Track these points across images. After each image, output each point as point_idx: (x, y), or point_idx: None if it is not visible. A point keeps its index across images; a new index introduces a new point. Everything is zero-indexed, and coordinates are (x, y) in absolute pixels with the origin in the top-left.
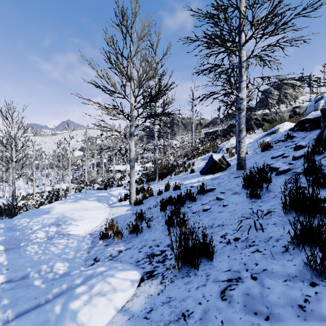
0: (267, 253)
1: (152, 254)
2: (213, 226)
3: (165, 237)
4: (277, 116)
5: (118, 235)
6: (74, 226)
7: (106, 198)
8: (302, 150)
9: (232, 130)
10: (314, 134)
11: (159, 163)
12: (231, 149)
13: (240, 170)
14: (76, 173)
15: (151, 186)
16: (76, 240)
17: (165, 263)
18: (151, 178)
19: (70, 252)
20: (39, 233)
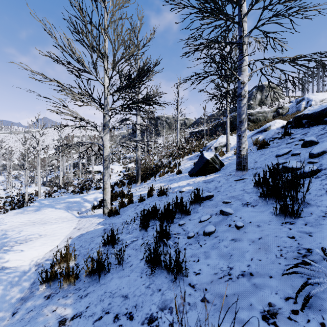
0: None
1: None
2: (232, 274)
3: (144, 290)
4: (262, 116)
5: (69, 277)
6: (14, 253)
7: (78, 204)
8: (321, 145)
9: (217, 129)
10: (316, 129)
11: (142, 164)
12: (220, 148)
13: (241, 171)
14: (51, 175)
15: (132, 190)
16: (2, 285)
17: None
18: (133, 179)
19: None
20: None
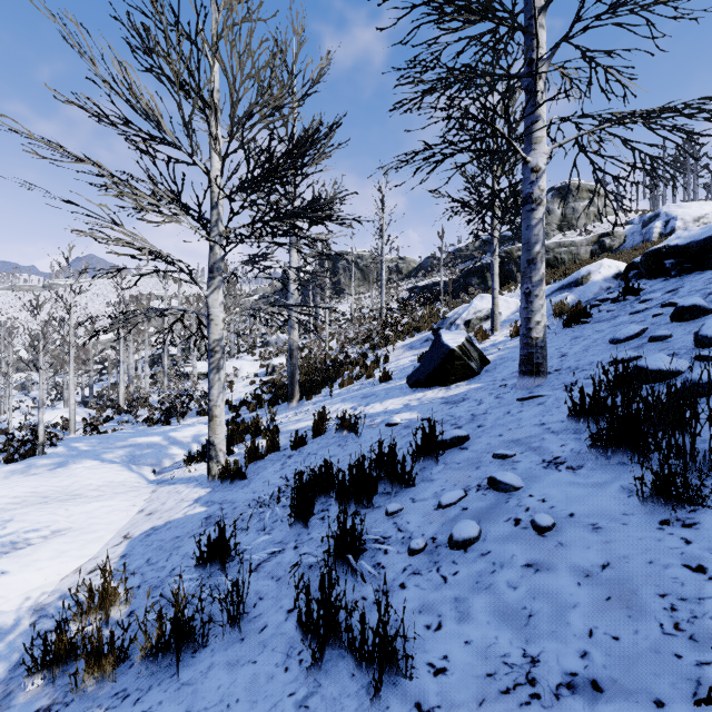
0: None
1: None
2: (541, 682)
3: None
4: (567, 253)
5: (101, 660)
6: None
7: (155, 451)
8: None
9: (469, 282)
10: (700, 281)
11: (303, 357)
12: (477, 323)
13: (532, 377)
14: (102, 382)
15: (279, 417)
16: None
17: None
18: (282, 393)
19: None
20: None
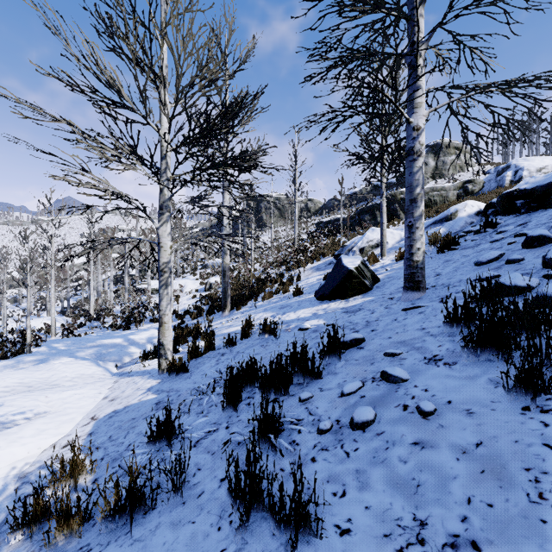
0: None
1: None
2: (429, 542)
3: None
4: (438, 196)
5: (69, 520)
6: None
7: (118, 350)
8: None
9: (362, 218)
10: (544, 217)
11: (234, 277)
12: (369, 250)
13: (414, 291)
14: (77, 296)
15: (214, 323)
16: None
17: None
18: (217, 304)
19: None
20: None
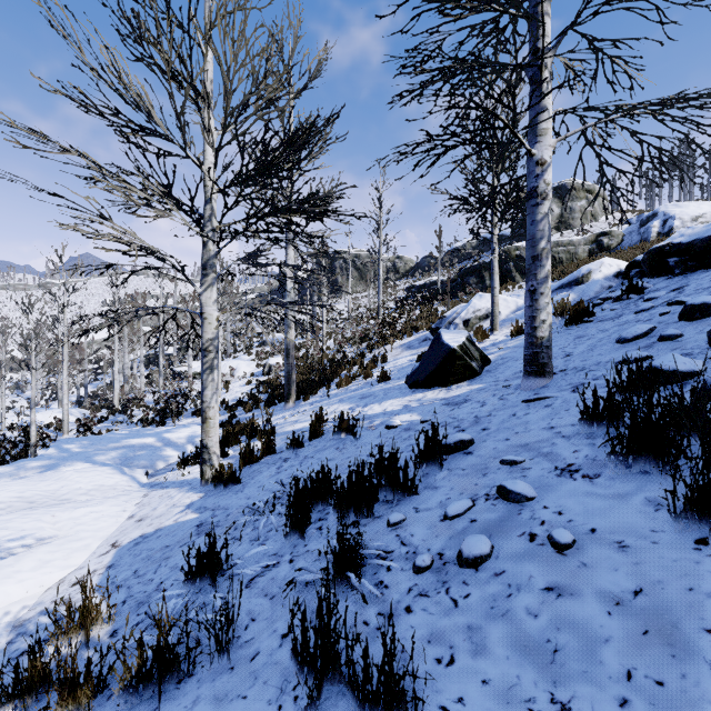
0: None
1: None
2: None
3: None
4: (565, 252)
5: (76, 691)
6: None
7: (149, 453)
8: None
9: (467, 281)
10: (706, 279)
11: (300, 357)
12: (476, 322)
13: (537, 377)
14: (97, 382)
15: (275, 418)
16: None
17: None
18: (278, 393)
19: None
20: None
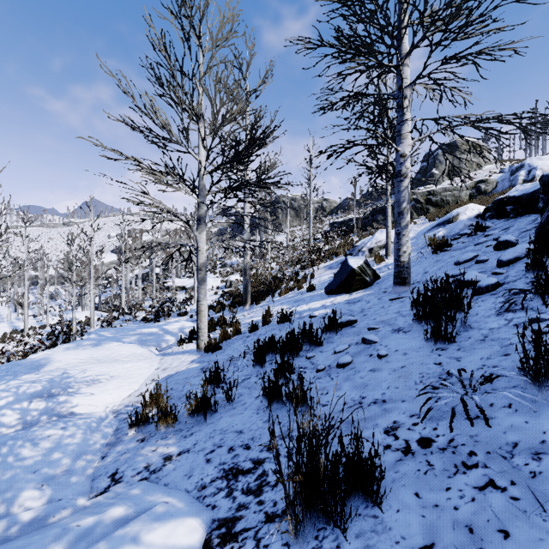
0: (525, 498)
1: (234, 469)
2: (364, 403)
3: (262, 425)
4: (451, 196)
5: (167, 418)
6: (83, 396)
7: (155, 337)
8: (515, 248)
9: (375, 218)
10: (524, 222)
11: (252, 275)
12: (377, 250)
13: (401, 286)
14: (106, 293)
15: (237, 315)
16: (81, 429)
17: (263, 498)
18: (238, 300)
19: (61, 460)
20: (7, 415)
